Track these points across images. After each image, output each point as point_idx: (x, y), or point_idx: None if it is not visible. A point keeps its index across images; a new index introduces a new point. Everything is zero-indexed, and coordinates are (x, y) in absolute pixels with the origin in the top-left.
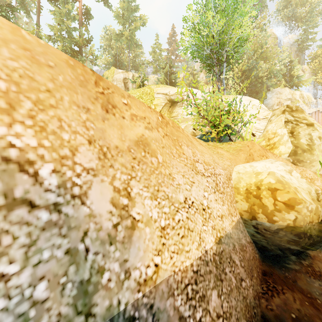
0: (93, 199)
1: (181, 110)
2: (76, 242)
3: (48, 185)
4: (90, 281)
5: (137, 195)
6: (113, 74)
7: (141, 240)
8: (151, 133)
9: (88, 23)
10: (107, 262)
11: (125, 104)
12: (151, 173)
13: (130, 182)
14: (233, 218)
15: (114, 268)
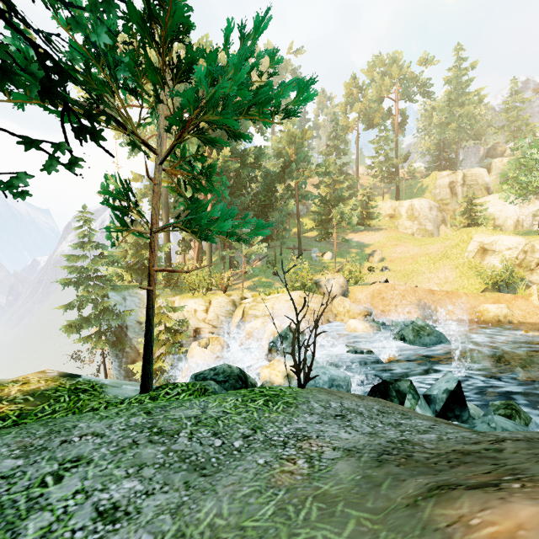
0: (431, 307)
1: (490, 259)
2: (430, 310)
3: (427, 305)
4: (431, 314)
5: (437, 307)
6: (435, 180)
7: (438, 313)
8: (442, 297)
9: (404, 129)
10: (433, 313)
11: (436, 293)
12: (441, 304)
13: (436, 305)
14: (468, 317)
15: (434, 314)
